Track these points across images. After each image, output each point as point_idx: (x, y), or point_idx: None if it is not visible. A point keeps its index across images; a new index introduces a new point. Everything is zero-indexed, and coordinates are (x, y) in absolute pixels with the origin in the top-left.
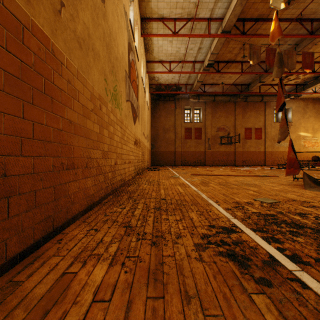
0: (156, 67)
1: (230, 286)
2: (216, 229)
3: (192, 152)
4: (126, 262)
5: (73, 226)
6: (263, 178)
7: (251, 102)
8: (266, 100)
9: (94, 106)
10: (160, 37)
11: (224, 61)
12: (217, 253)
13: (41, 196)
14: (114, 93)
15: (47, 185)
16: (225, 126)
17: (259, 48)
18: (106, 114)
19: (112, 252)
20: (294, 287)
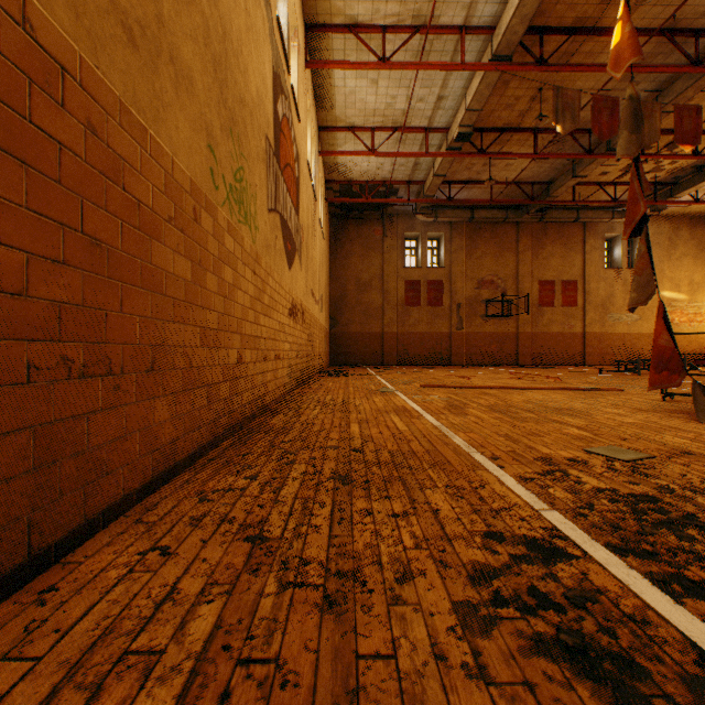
0: (342, 142)
1: None
2: (508, 545)
3: (422, 334)
4: (237, 686)
5: (103, 538)
6: (590, 394)
7: (554, 224)
8: (588, 219)
9: (177, 209)
10: (349, 71)
11: (494, 128)
12: (531, 645)
13: None
14: (235, 187)
15: (6, 426)
16: (496, 277)
17: (578, 96)
18: (212, 234)
19: (196, 642)
20: None
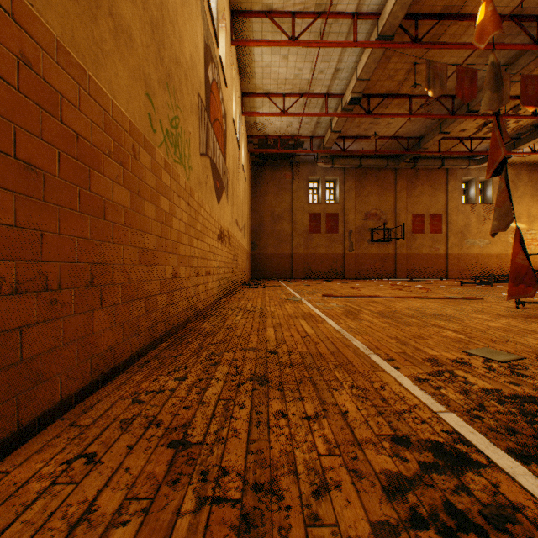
0: (260, 105)
1: None
2: (415, 451)
3: (322, 255)
4: None
5: (36, 444)
6: (457, 302)
7: (424, 170)
8: (450, 166)
9: (117, 145)
10: (266, 49)
11: (379, 94)
12: None
13: None
14: (171, 132)
15: None
16: (379, 211)
17: (445, 68)
18: (150, 170)
19: None
20: None
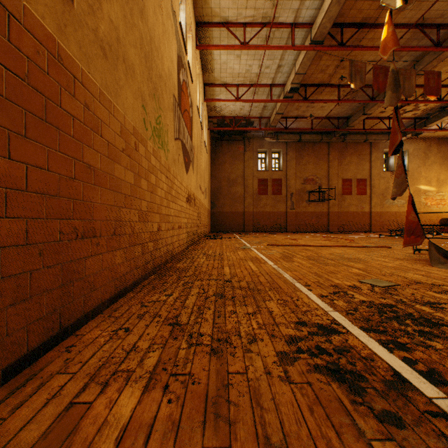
0: (218, 93)
1: (336, 427)
2: (308, 328)
3: (269, 213)
4: (171, 383)
5: (93, 324)
6: (370, 249)
7: (352, 143)
8: (373, 140)
9: (127, 144)
10: (223, 50)
11: (313, 84)
12: (313, 368)
13: (40, 279)
14: (156, 127)
15: (51, 263)
16: (315, 177)
17: (364, 66)
18: (144, 157)
19: (149, 367)
20: (440, 428)
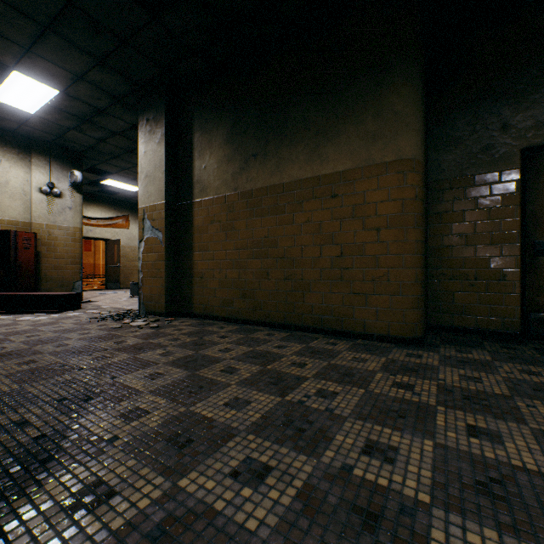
0: None
1: None
2: None
3: None
4: None
5: None
6: None
7: None
8: None
9: None
10: None
11: None
12: None
13: None
14: None
15: None
16: None
17: None
18: None
19: None
20: None
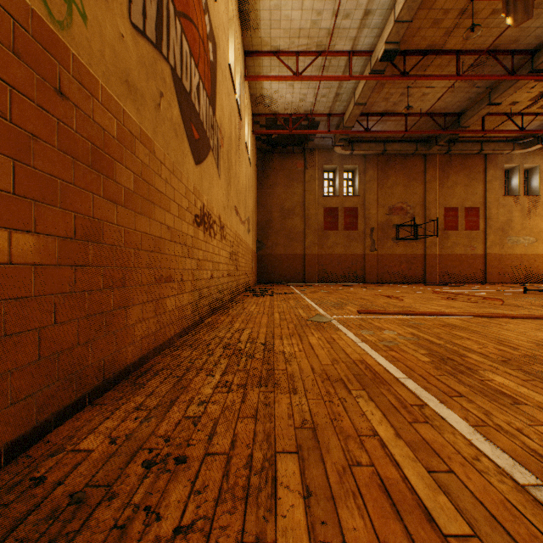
0: (267, 70)
1: None
2: None
3: (339, 255)
4: None
5: None
6: None
7: (458, 156)
8: (490, 151)
9: None
10: None
11: (417, 50)
12: None
13: None
14: None
15: None
16: (405, 204)
17: None
18: None
19: None
20: None
